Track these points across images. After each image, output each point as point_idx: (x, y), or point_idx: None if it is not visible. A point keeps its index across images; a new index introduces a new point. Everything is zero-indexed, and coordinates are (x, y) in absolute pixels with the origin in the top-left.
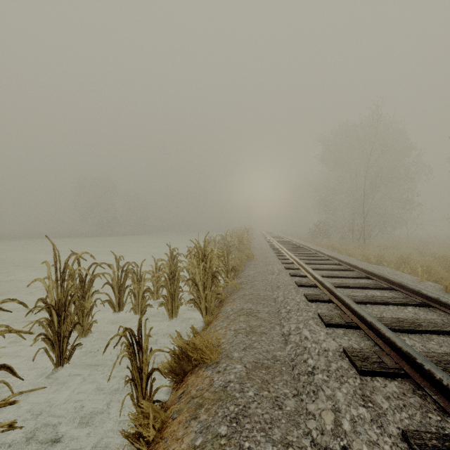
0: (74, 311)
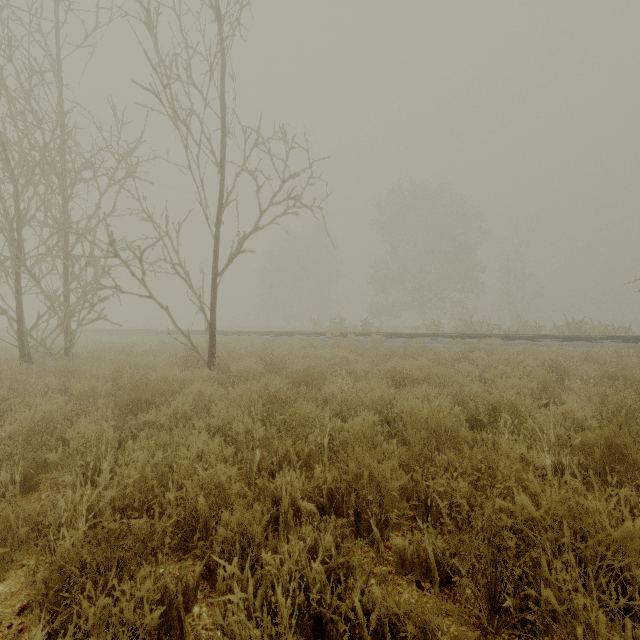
0: None
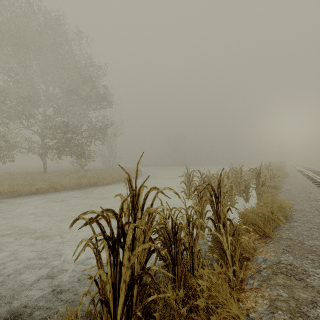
0: None
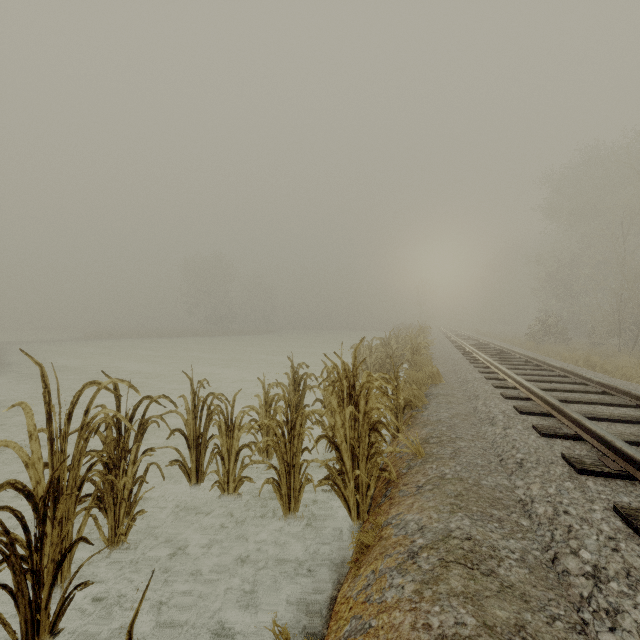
0: (92, 497)
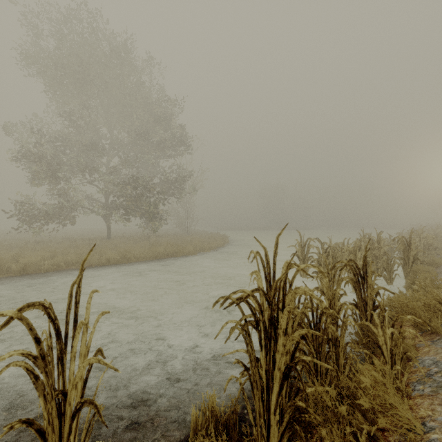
0: None
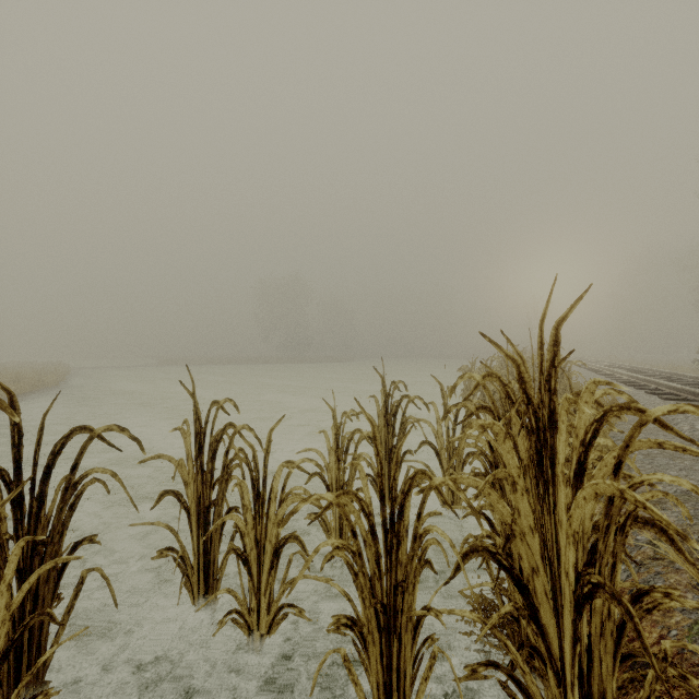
0: None
